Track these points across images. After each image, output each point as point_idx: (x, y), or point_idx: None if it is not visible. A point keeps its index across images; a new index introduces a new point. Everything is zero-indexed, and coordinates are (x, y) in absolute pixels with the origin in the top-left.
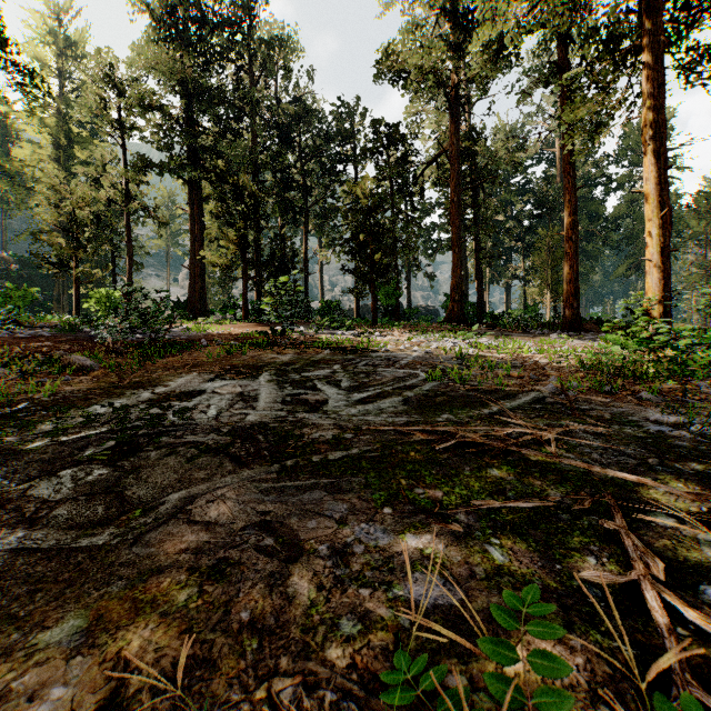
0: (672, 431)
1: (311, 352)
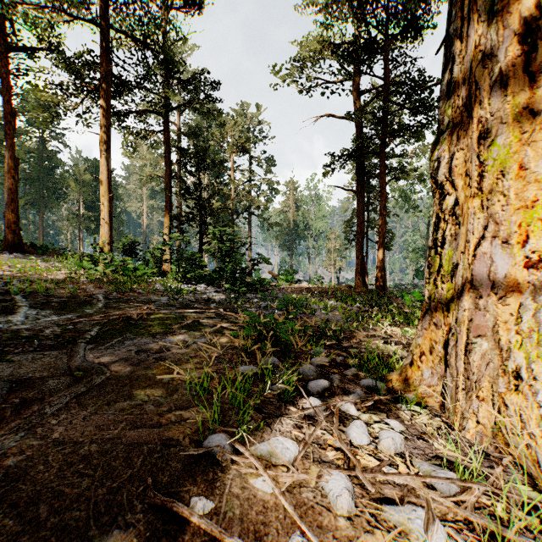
0: (170, 302)
1: None
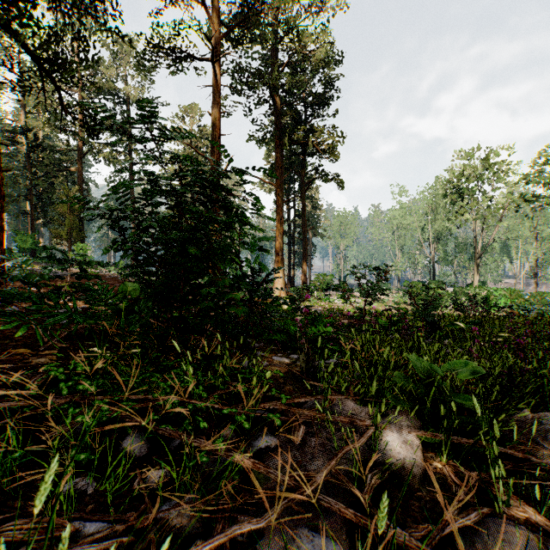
0: None
1: None
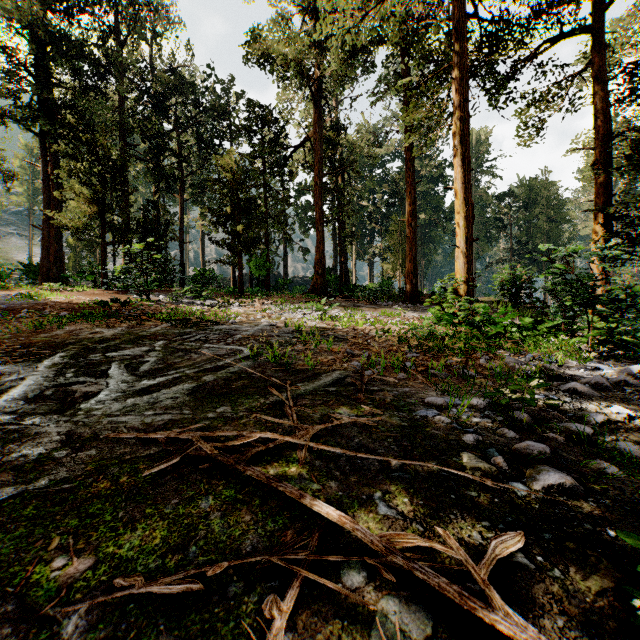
0: (436, 416)
1: (148, 325)
